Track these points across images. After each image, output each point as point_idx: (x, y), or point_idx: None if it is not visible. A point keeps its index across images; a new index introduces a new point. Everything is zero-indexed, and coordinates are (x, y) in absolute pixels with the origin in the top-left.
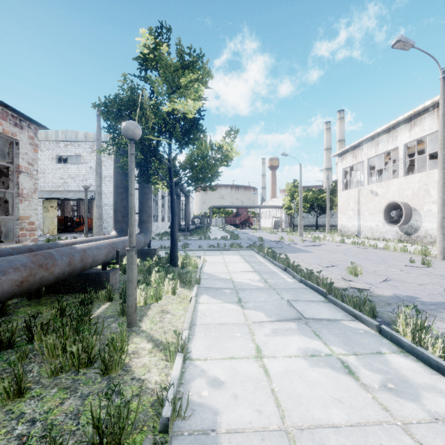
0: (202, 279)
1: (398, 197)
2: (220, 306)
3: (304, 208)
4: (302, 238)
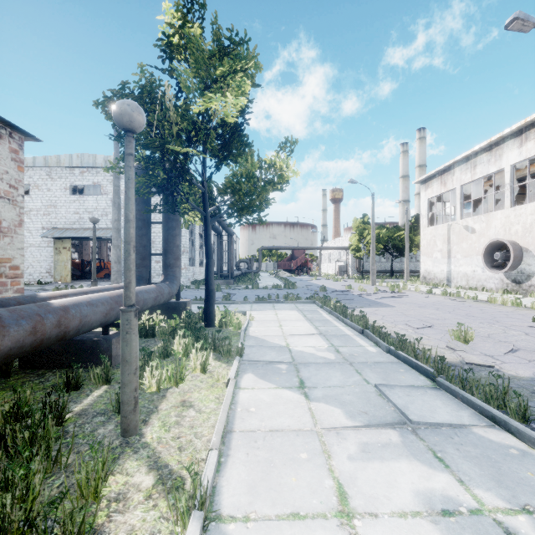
0: (247, 347)
1: (503, 234)
2: (273, 395)
3: (376, 249)
4: (376, 288)
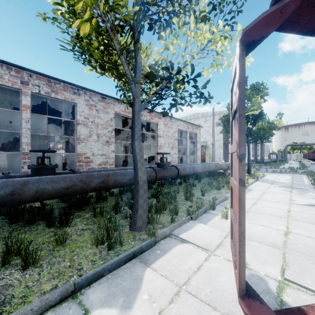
0: (260, 179)
1: None
2: (263, 183)
3: None
4: None
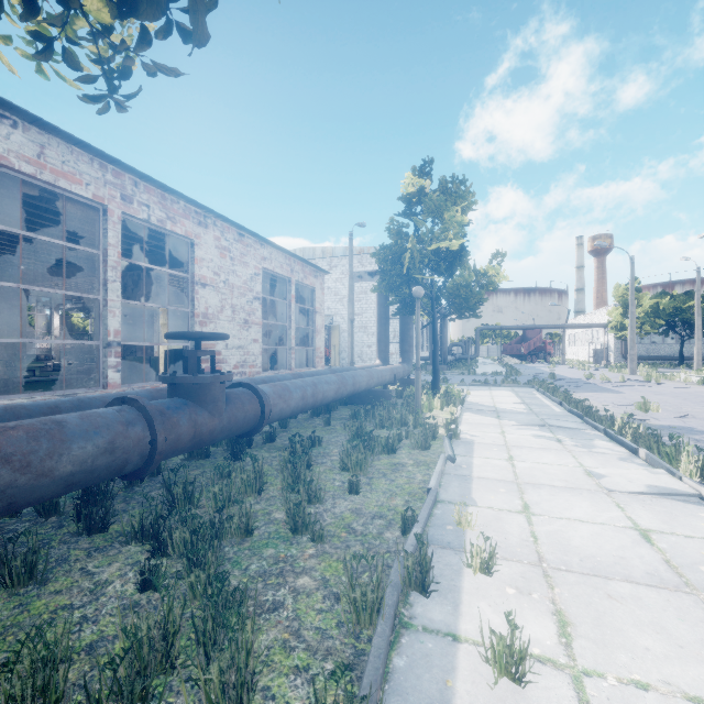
0: (466, 404)
1: None
2: (481, 418)
3: (652, 326)
4: (622, 376)
